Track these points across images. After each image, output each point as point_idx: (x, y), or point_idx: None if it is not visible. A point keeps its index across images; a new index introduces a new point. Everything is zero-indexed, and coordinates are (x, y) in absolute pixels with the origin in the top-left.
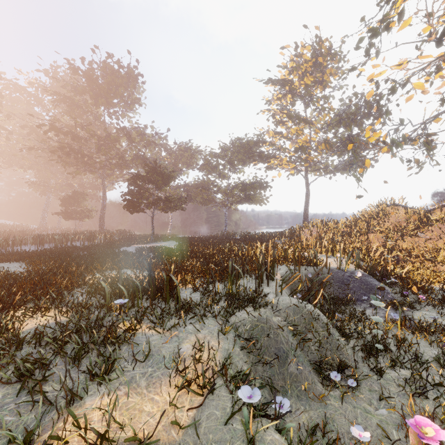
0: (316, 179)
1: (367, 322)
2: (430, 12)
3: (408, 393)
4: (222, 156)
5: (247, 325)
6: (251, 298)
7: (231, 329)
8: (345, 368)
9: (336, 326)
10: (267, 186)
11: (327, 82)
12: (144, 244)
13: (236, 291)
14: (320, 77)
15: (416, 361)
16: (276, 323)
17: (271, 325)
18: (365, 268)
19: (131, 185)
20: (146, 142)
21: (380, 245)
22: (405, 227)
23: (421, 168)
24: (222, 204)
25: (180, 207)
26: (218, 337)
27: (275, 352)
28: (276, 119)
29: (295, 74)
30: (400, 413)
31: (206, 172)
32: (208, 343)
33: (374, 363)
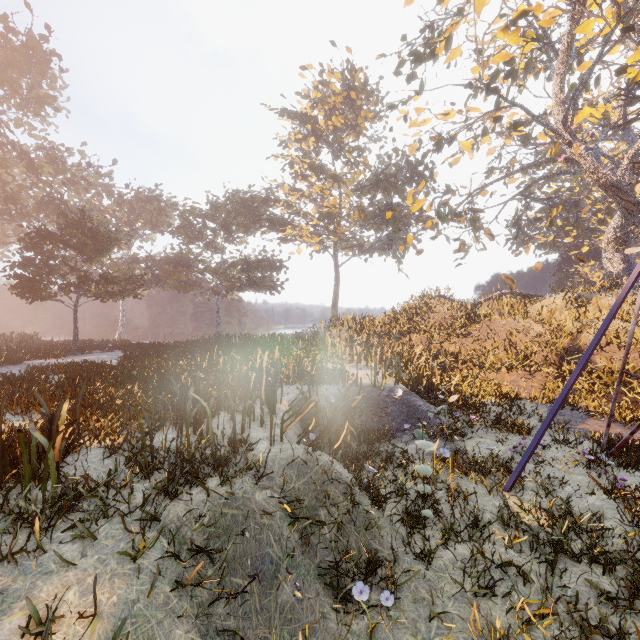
0: (348, 259)
1: (410, 465)
2: (480, 49)
3: (468, 589)
4: (212, 216)
5: (203, 518)
6: (220, 458)
7: (162, 539)
8: (378, 565)
9: (366, 487)
10: (281, 266)
11: (362, 128)
12: (54, 358)
13: (196, 445)
14: (352, 119)
15: (475, 525)
16: (261, 505)
17: (251, 509)
18: (407, 381)
19: (28, 249)
20: (67, 175)
21: (424, 349)
22: (452, 325)
23: (466, 253)
24: (213, 290)
25: (131, 293)
26: (94, 592)
27: (256, 565)
28: (295, 171)
29: (321, 108)
30: (460, 639)
31: (185, 238)
32: (49, 627)
33: (420, 540)
